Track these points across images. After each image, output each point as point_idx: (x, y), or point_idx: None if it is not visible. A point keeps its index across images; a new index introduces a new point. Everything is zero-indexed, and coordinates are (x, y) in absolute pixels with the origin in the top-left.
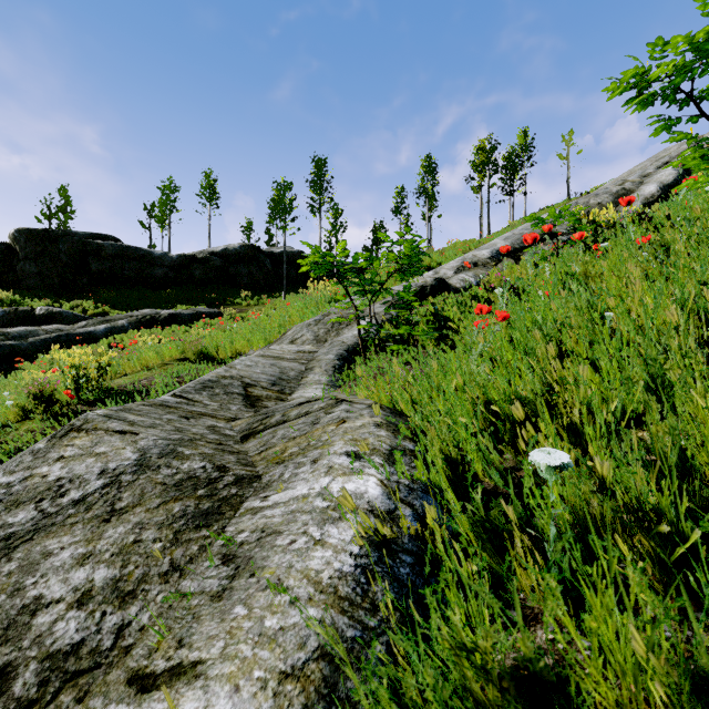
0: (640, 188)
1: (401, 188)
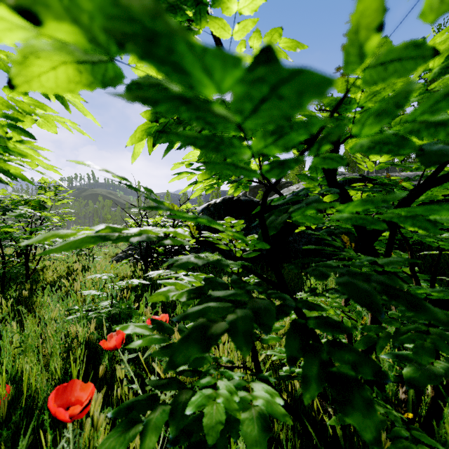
0: None
1: None
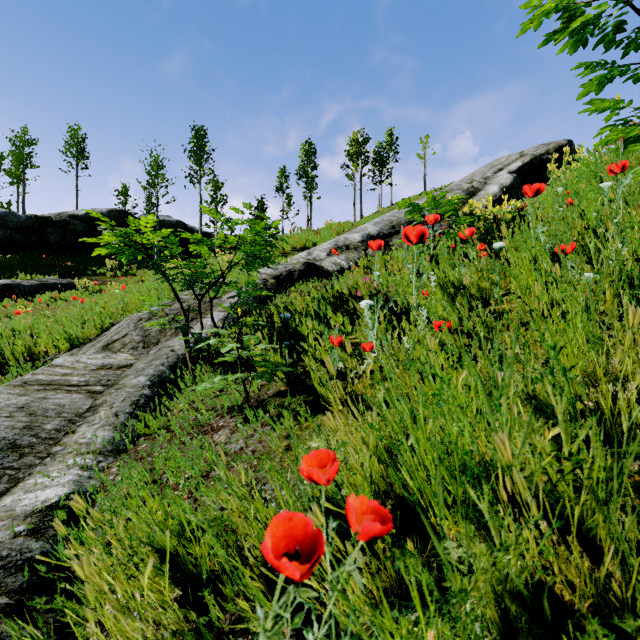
0: (486, 188)
1: (284, 169)
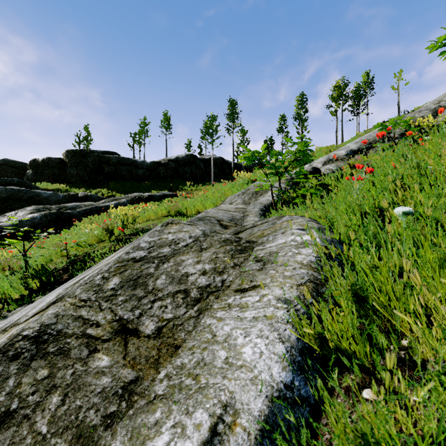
0: None
1: (283, 115)
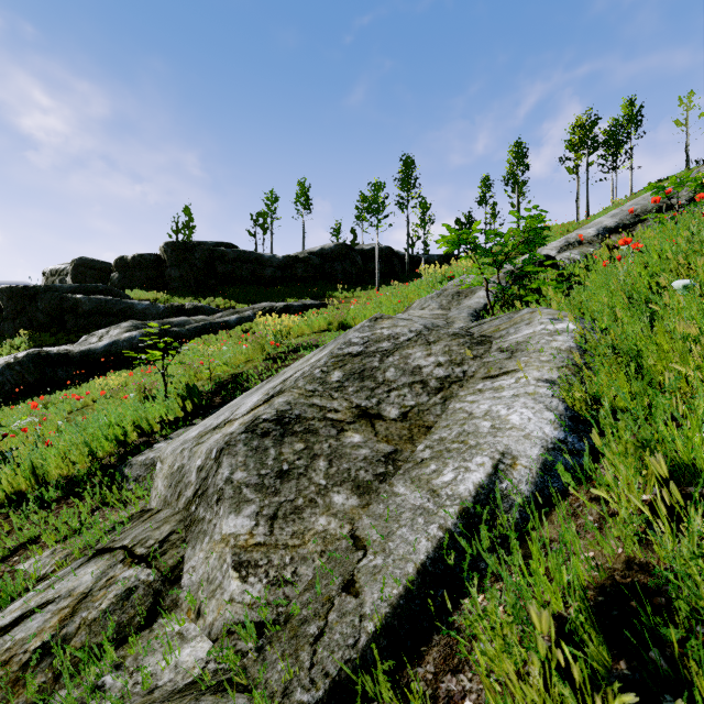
0: None
1: (487, 177)
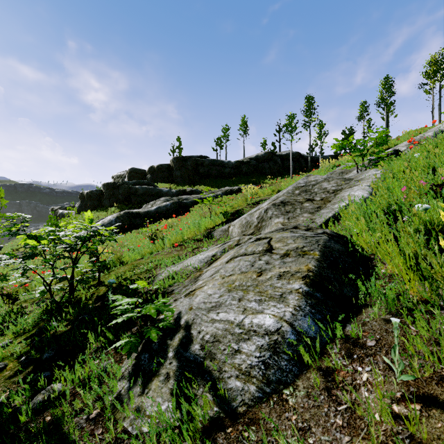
0: None
1: (364, 102)
